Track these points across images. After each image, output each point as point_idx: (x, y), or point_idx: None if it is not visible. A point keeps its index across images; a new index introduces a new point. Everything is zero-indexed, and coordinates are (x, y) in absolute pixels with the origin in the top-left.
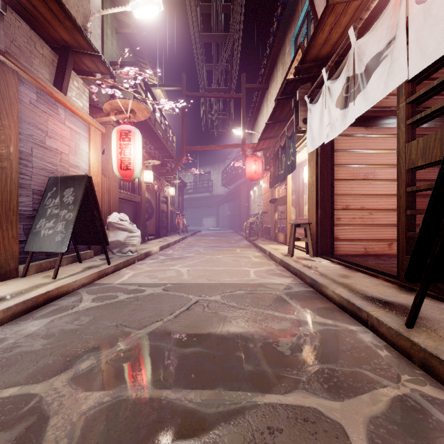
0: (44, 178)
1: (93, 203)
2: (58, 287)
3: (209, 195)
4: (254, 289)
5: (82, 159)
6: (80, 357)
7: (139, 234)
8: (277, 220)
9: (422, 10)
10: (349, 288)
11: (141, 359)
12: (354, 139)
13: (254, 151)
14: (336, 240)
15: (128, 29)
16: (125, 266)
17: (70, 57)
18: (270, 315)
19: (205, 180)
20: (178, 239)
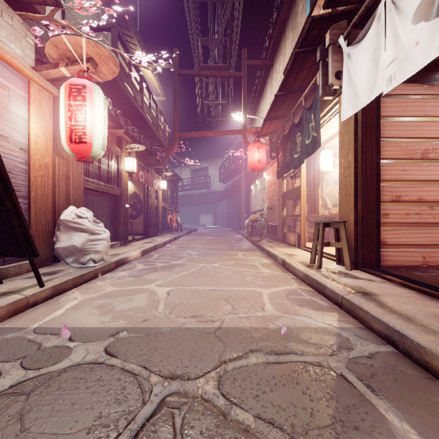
0: None
1: (2, 188)
2: None
3: (206, 192)
4: (280, 349)
5: (13, 127)
6: None
7: (107, 236)
8: (286, 217)
9: None
10: None
11: None
12: (408, 101)
13: (257, 136)
14: (382, 245)
15: None
16: (78, 285)
17: None
18: None
19: (202, 175)
20: (169, 239)
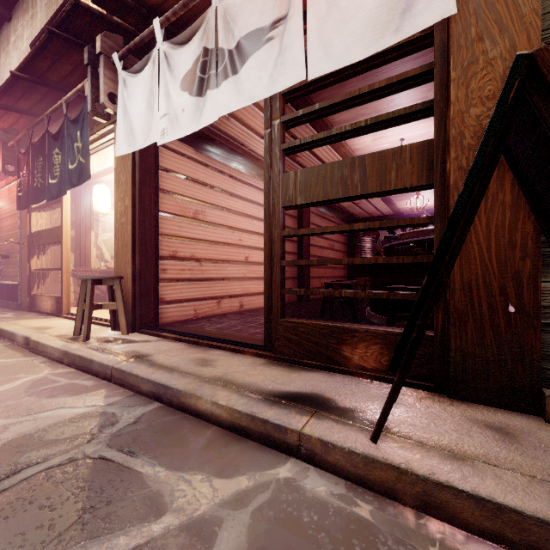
0: None
1: None
2: None
3: None
4: (6, 471)
5: None
6: None
7: None
8: (37, 271)
9: None
10: (233, 385)
11: None
12: (184, 160)
13: None
14: (161, 302)
15: None
16: None
17: None
18: None
19: None
20: None
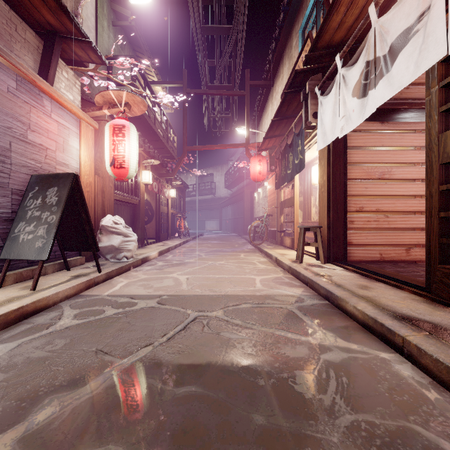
0: (25, 176)
1: (80, 204)
2: (35, 301)
3: (211, 198)
4: (261, 302)
5: (71, 156)
6: (39, 402)
7: (135, 238)
8: (283, 223)
9: None
10: (373, 302)
11: (119, 404)
12: (369, 135)
13: (258, 151)
14: (349, 245)
15: (126, 21)
16: (119, 274)
17: (57, 44)
18: (281, 337)
19: (207, 182)
20: (179, 243)
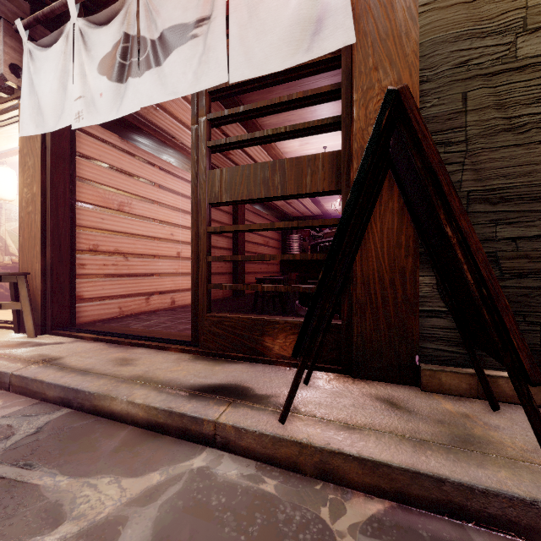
0: None
1: None
2: None
3: None
4: None
5: None
6: None
7: None
8: None
9: (248, 4)
10: (153, 383)
11: None
12: (107, 147)
13: None
14: (78, 300)
15: None
16: None
17: None
18: None
19: None
20: None
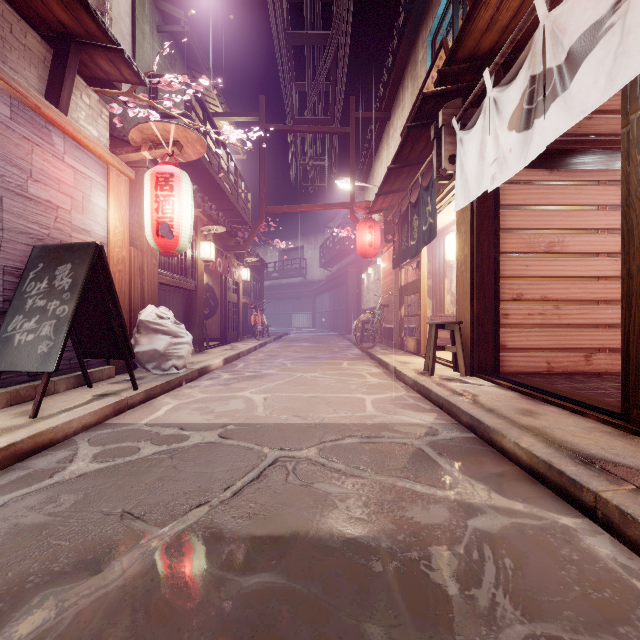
0: (24, 248)
1: (106, 290)
2: (34, 434)
3: (301, 281)
4: (374, 435)
5: (95, 219)
6: (25, 601)
7: (190, 339)
8: (405, 317)
9: None
10: (544, 437)
11: (152, 606)
12: (531, 188)
13: (368, 213)
14: (501, 349)
15: (177, 26)
16: (165, 392)
17: (72, 53)
18: (407, 490)
19: (295, 258)
20: (254, 346)
